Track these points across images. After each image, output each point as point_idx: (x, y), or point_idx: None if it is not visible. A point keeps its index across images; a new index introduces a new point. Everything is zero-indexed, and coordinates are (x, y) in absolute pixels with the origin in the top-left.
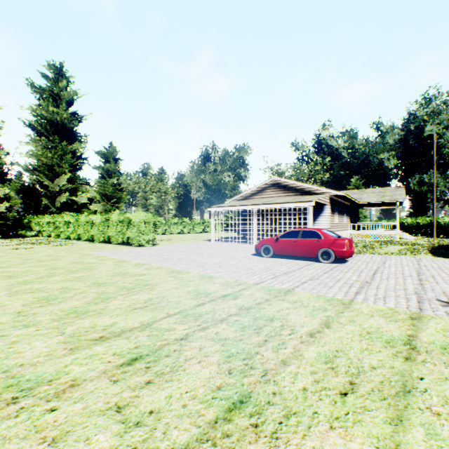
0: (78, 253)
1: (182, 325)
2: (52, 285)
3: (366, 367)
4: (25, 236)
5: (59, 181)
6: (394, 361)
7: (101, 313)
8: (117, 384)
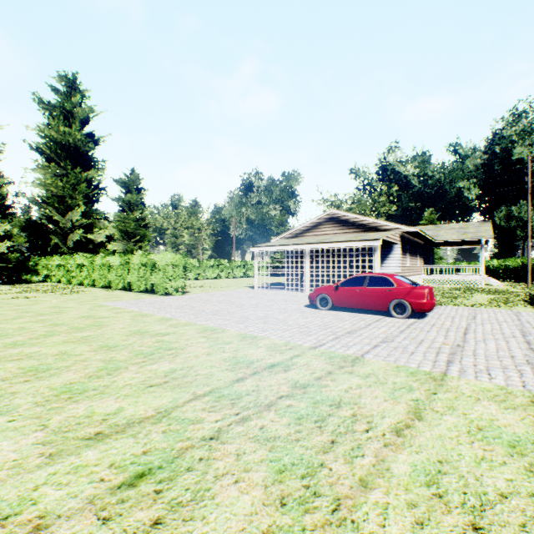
0: (89, 304)
1: (213, 413)
2: (47, 348)
3: (491, 494)
4: (31, 281)
5: (71, 215)
6: (532, 483)
7: (103, 394)
8: (107, 525)
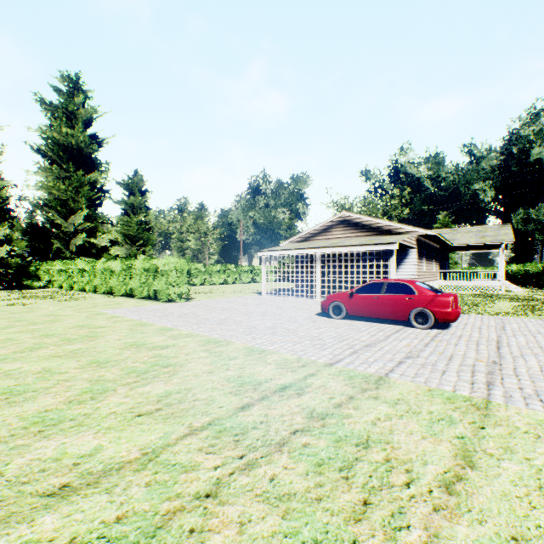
0: (87, 312)
1: (211, 455)
2: (30, 364)
3: None
4: (32, 287)
5: (74, 219)
6: None
7: (81, 426)
8: None
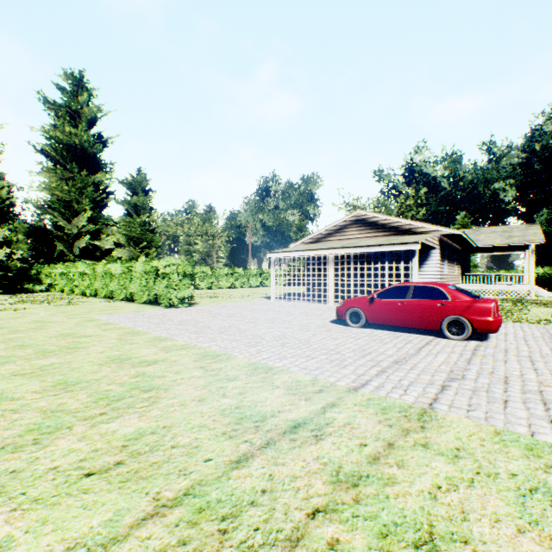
0: (79, 318)
1: None
2: None
3: None
4: (33, 291)
5: (77, 221)
6: None
7: None
8: None
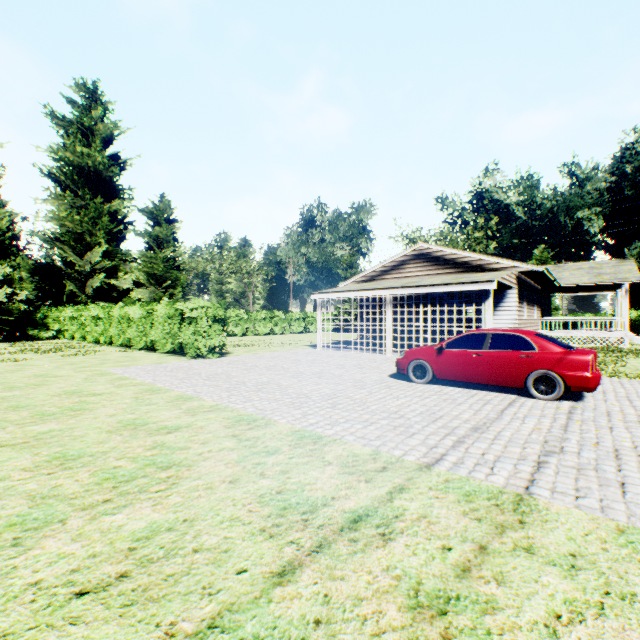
0: (90, 371)
1: None
2: None
3: None
4: (38, 337)
5: (91, 256)
6: None
7: None
8: None
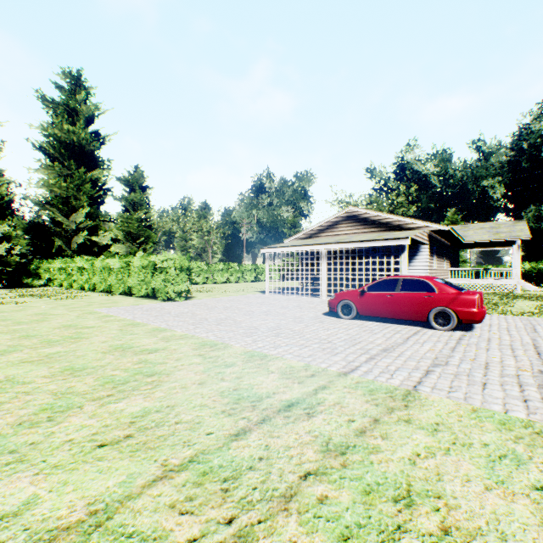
0: (80, 310)
1: (186, 518)
2: None
3: None
4: (32, 285)
5: (75, 217)
6: None
7: (21, 462)
8: None
